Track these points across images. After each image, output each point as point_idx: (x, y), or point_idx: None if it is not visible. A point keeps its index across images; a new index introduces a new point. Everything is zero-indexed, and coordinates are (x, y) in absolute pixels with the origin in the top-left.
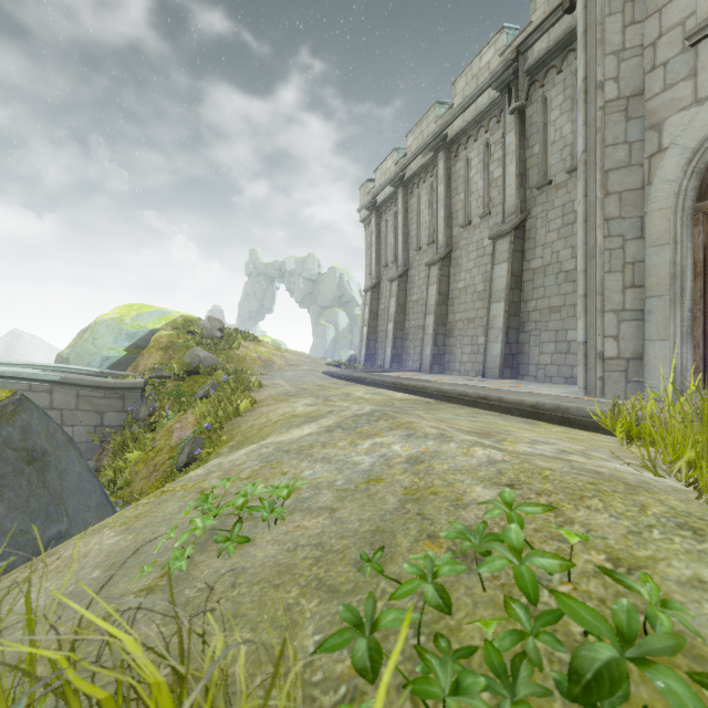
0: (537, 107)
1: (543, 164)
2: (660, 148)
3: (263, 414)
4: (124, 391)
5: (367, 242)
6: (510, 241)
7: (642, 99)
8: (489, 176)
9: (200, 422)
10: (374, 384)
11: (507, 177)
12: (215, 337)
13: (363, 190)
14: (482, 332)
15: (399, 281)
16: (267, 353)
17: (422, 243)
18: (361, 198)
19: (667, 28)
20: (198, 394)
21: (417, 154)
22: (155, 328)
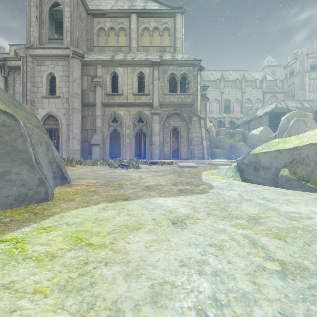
0: (12, 79)
1: (14, 97)
2: (38, 113)
3: None
4: None
5: None
6: None
7: (34, 102)
8: None
9: None
10: None
11: None
12: None
13: None
14: None
15: None
16: None
17: None
18: None
19: (39, 92)
20: None
21: None
22: None
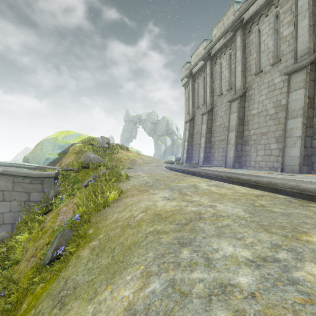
0: None
1: None
2: None
3: (127, 206)
4: (42, 179)
5: (186, 96)
6: (307, 72)
7: None
8: (279, 36)
9: (75, 211)
10: (207, 176)
11: (299, 30)
12: (104, 147)
13: (184, 68)
14: (275, 141)
15: (208, 114)
16: (133, 156)
17: (222, 91)
18: (182, 73)
19: None
20: (83, 183)
21: (220, 37)
22: (74, 142)
